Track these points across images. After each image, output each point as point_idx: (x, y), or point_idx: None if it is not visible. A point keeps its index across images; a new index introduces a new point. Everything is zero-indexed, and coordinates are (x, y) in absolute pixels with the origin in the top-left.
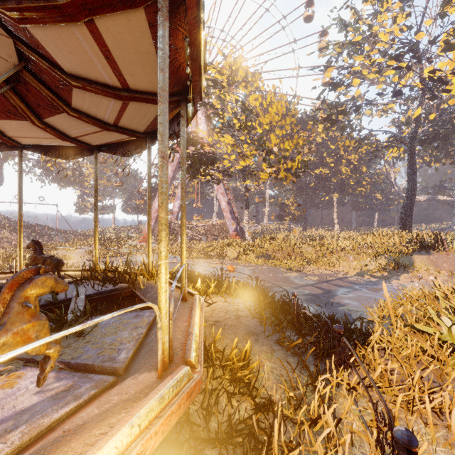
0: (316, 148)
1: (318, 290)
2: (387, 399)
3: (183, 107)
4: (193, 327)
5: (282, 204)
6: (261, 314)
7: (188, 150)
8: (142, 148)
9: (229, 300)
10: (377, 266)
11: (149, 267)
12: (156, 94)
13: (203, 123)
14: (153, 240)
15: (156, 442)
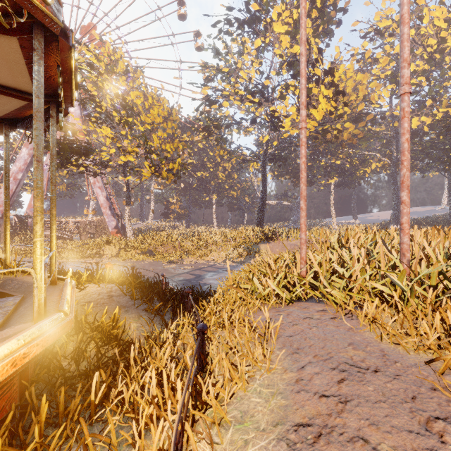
0: (198, 153)
1: (191, 276)
2: (212, 326)
3: (52, 108)
4: (65, 296)
5: (167, 202)
6: (133, 292)
7: None
8: None
9: (103, 285)
10: (237, 254)
11: (7, 261)
12: (21, 91)
13: (75, 105)
14: None
15: (37, 350)
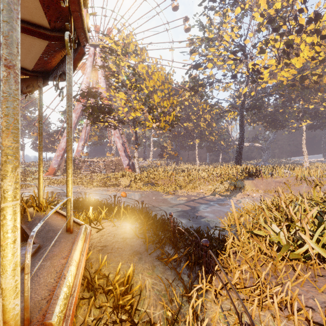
0: (185, 109)
1: (187, 207)
2: (242, 297)
3: None
4: (69, 267)
5: (162, 146)
6: (145, 234)
7: (89, 101)
8: (33, 87)
9: (118, 224)
10: (224, 188)
11: (40, 199)
12: (36, 25)
13: (103, 82)
14: (60, 173)
15: None
